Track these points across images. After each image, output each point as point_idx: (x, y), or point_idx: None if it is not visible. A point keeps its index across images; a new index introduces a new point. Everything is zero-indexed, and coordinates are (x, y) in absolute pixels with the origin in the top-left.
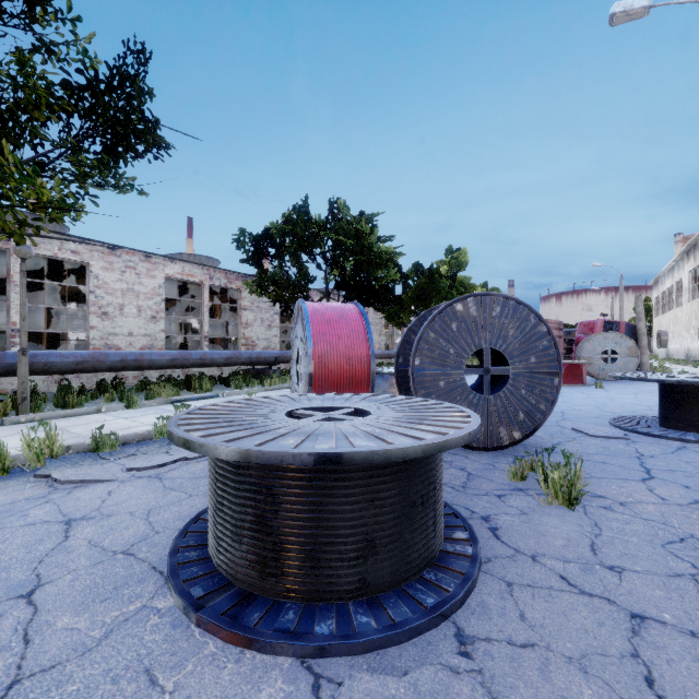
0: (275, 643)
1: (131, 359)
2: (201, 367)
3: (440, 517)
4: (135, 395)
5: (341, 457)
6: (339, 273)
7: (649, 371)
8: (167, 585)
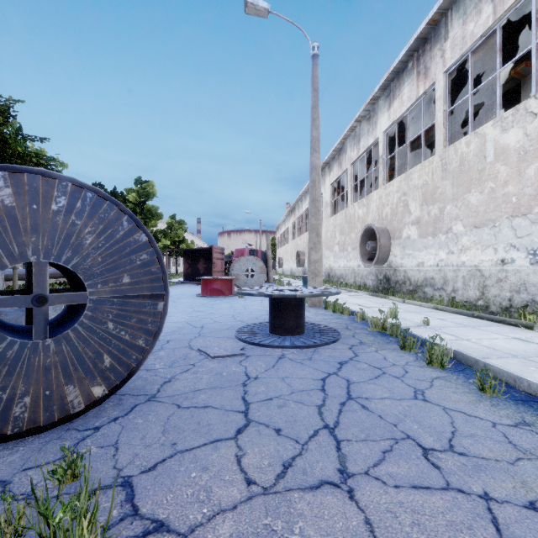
0: None
1: None
2: None
3: None
4: None
5: None
6: None
7: (273, 283)
8: None
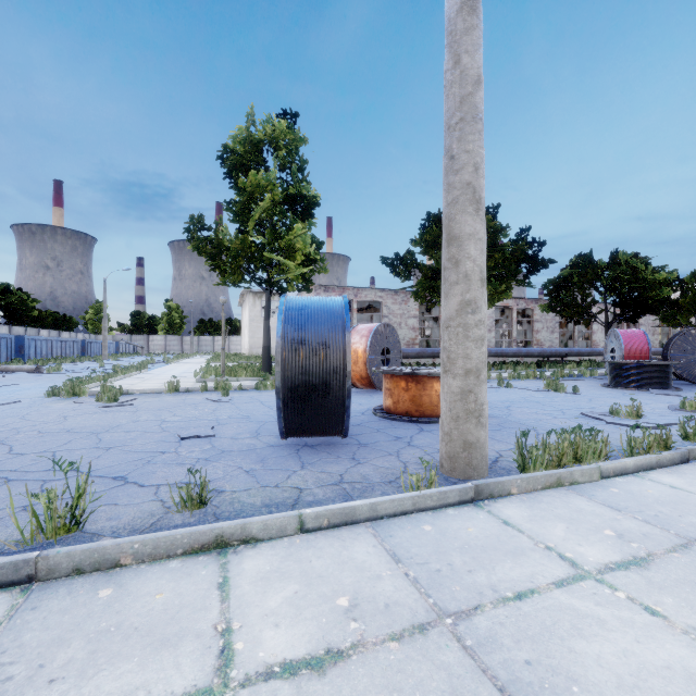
0: (634, 389)
1: (499, 352)
2: (525, 357)
3: (670, 382)
4: (517, 367)
5: (647, 363)
6: (617, 297)
7: None
8: (606, 388)
